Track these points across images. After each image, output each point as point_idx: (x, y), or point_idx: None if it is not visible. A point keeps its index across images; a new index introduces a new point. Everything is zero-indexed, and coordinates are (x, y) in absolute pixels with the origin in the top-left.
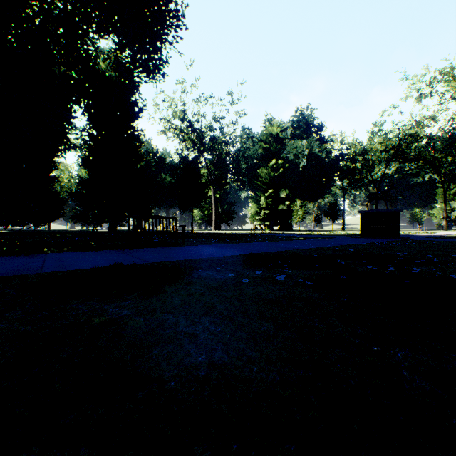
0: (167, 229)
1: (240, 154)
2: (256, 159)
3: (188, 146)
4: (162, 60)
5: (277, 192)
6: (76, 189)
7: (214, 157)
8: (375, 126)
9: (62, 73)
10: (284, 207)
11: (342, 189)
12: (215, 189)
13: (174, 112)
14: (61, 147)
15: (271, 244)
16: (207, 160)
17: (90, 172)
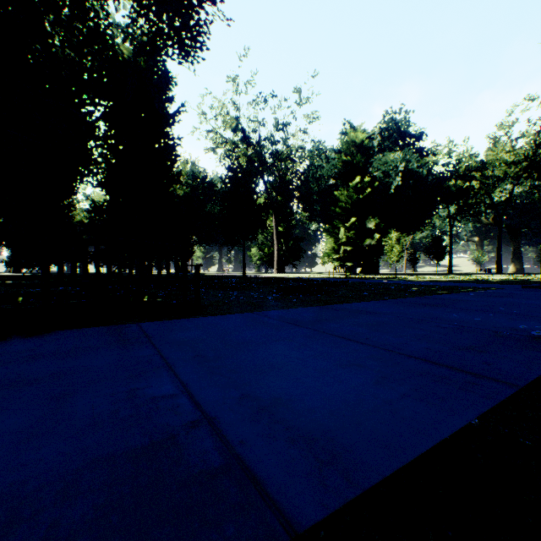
0: (159, 272)
1: (310, 173)
2: (333, 177)
3: (242, 164)
4: (199, 24)
5: (362, 222)
6: (90, 219)
7: (276, 180)
8: (501, 128)
9: (66, 57)
10: (373, 242)
11: (448, 218)
12: (277, 220)
13: (224, 120)
14: (82, 168)
15: (409, 308)
16: (267, 184)
17: (109, 196)
